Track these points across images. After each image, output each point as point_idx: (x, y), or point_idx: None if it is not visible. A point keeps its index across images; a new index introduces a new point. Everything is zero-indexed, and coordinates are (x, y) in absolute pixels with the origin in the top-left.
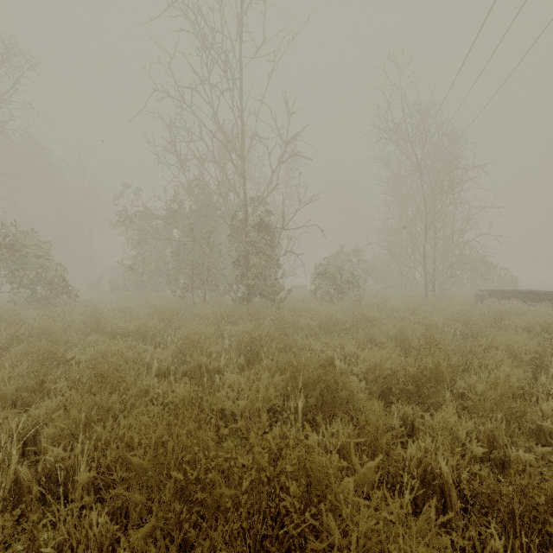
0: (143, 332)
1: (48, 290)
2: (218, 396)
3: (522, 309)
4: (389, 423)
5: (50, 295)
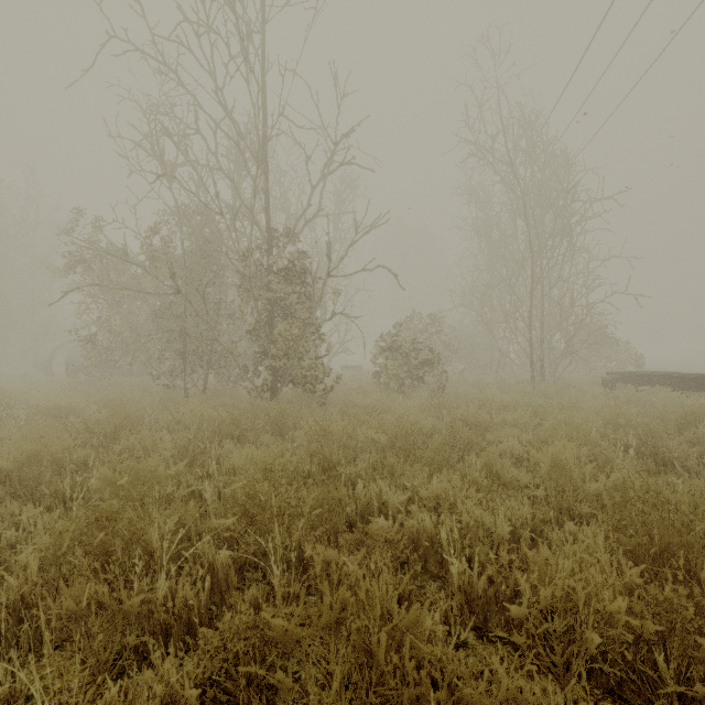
0: (36, 470)
1: None
2: None
3: (687, 403)
4: None
5: None
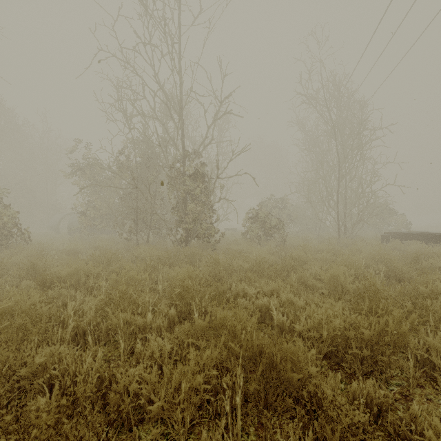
0: (76, 277)
1: (2, 234)
2: (135, 371)
3: (427, 250)
4: (359, 423)
5: (4, 237)
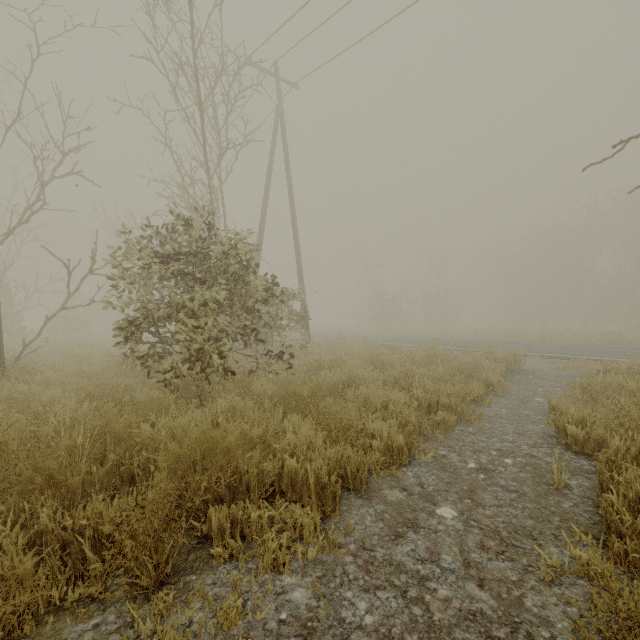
0: None
1: None
2: None
3: None
4: None
5: None
